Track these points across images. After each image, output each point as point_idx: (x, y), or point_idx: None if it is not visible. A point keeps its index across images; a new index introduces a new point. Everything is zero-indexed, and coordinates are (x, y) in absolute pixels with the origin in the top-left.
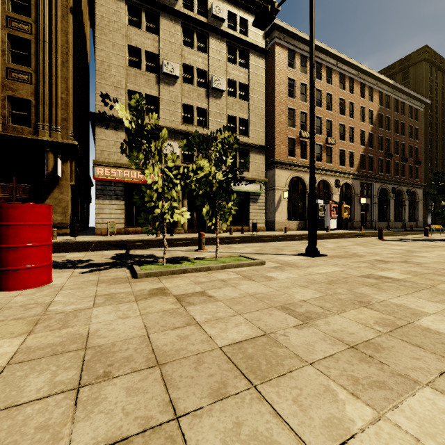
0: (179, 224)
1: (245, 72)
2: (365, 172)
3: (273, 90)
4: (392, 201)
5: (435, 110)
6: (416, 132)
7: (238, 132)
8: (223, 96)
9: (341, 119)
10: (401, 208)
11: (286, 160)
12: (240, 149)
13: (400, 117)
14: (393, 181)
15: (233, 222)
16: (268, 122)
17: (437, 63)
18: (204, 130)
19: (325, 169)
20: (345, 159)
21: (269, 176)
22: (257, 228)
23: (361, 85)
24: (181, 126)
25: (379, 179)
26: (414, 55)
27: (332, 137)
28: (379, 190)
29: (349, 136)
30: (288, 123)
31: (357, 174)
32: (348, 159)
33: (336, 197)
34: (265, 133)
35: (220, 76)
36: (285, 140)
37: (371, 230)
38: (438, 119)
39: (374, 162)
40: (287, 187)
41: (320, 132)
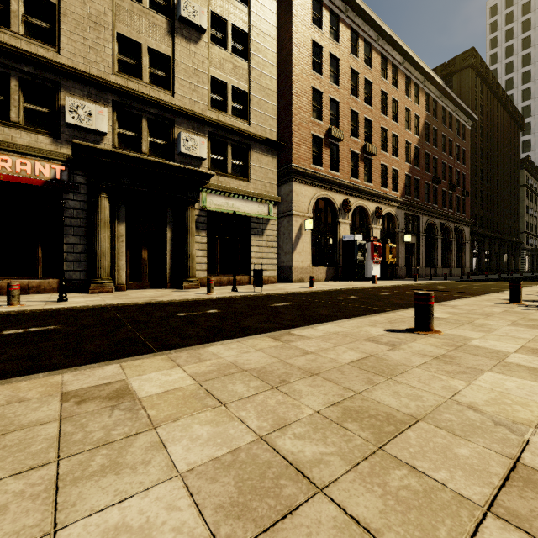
0: (103, 272)
1: (242, 10)
2: (411, 200)
3: (289, 55)
4: (440, 241)
5: (480, 131)
6: (462, 155)
7: (231, 112)
8: (202, 41)
9: (383, 120)
10: (448, 250)
11: (310, 169)
12: (235, 142)
13: (447, 133)
14: (441, 215)
15: (221, 269)
16: (280, 108)
17: (483, 73)
18: (163, 94)
19: (364, 190)
20: (388, 179)
21: (283, 195)
22: (264, 278)
23: (405, 80)
24: (114, 78)
25: (427, 210)
26: (459, 59)
27: (372, 144)
28: (426, 225)
29: (392, 148)
30: (312, 113)
31: (402, 202)
32: (391, 179)
33: (377, 233)
34: (277, 125)
35: (196, 2)
36: (307, 138)
37: (424, 280)
38: (483, 143)
39: (421, 187)
40: (311, 213)
41: (357, 135)
